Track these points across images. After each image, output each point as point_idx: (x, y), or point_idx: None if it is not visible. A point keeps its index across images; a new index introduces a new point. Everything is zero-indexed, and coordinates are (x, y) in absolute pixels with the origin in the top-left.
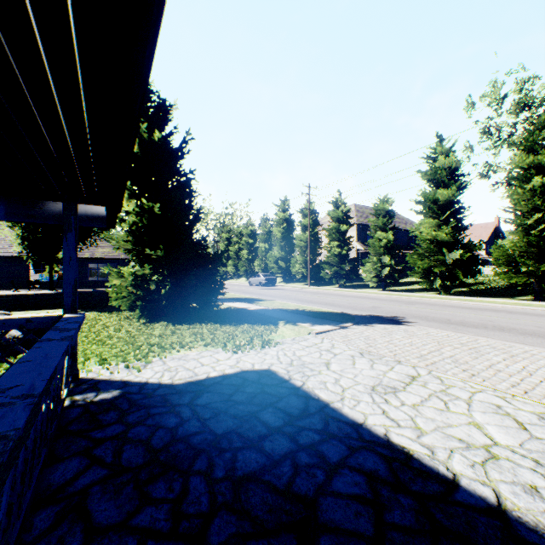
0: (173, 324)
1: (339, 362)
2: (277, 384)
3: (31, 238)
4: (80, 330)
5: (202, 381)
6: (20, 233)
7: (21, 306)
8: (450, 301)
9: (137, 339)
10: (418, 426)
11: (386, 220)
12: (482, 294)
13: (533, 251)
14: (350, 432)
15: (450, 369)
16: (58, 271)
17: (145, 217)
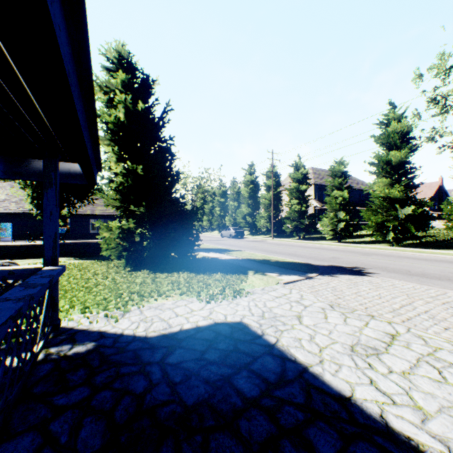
0: (153, 272)
1: (310, 315)
2: (250, 340)
3: (39, 197)
4: (73, 277)
5: (175, 335)
6: (31, 194)
7: (31, 255)
8: (404, 253)
9: (120, 287)
10: (418, 404)
11: (341, 180)
12: (432, 246)
13: None
14: (338, 410)
15: (429, 326)
16: (66, 225)
17: (130, 178)
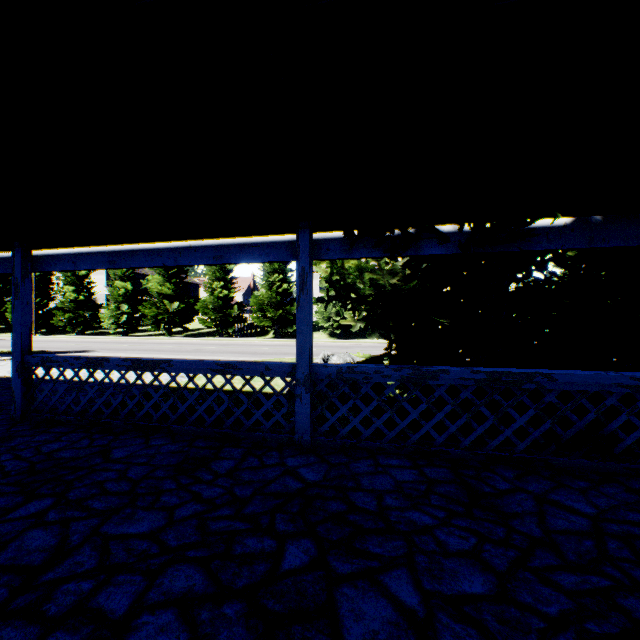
0: None
1: (4, 367)
2: None
3: None
4: None
5: None
6: None
7: None
8: (161, 341)
9: None
10: None
11: (126, 271)
12: (201, 335)
13: (217, 305)
14: None
15: None
16: None
17: None
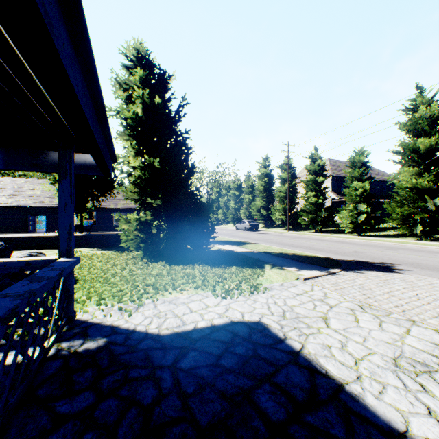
0: (169, 264)
1: (338, 317)
2: (271, 344)
3: None
4: (93, 268)
5: (188, 334)
6: None
7: None
8: (435, 248)
9: (136, 278)
10: None
11: (362, 171)
12: None
13: None
14: None
15: None
16: (93, 218)
17: (147, 171)
